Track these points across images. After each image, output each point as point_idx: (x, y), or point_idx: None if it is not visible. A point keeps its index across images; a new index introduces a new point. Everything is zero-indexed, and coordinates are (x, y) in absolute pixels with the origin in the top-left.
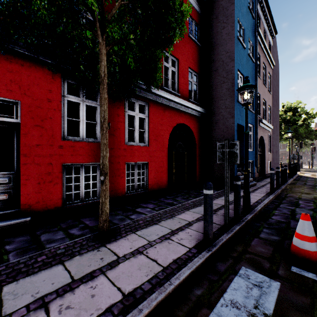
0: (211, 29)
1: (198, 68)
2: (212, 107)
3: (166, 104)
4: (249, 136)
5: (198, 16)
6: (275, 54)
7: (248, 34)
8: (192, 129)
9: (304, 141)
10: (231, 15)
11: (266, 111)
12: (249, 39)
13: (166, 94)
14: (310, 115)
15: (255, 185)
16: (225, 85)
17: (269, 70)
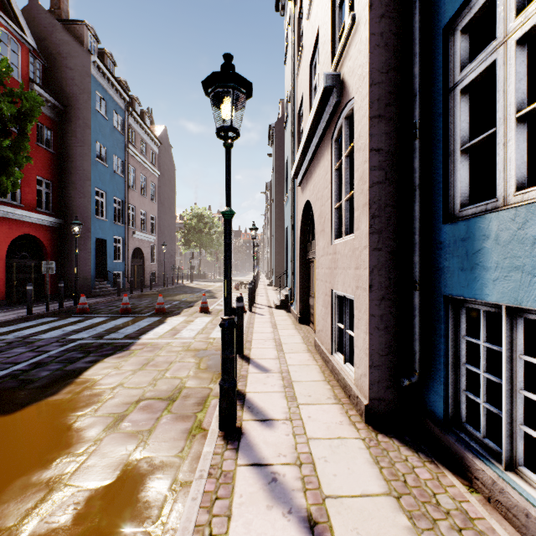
0: (69, 140)
1: (52, 175)
2: (69, 218)
3: (4, 216)
4: (118, 248)
5: (52, 121)
6: (167, 159)
7: (114, 152)
8: (42, 239)
9: (211, 250)
10: (88, 137)
11: (148, 221)
12: (117, 156)
13: (3, 207)
14: (215, 224)
15: (116, 294)
16: (82, 200)
17: (153, 179)
